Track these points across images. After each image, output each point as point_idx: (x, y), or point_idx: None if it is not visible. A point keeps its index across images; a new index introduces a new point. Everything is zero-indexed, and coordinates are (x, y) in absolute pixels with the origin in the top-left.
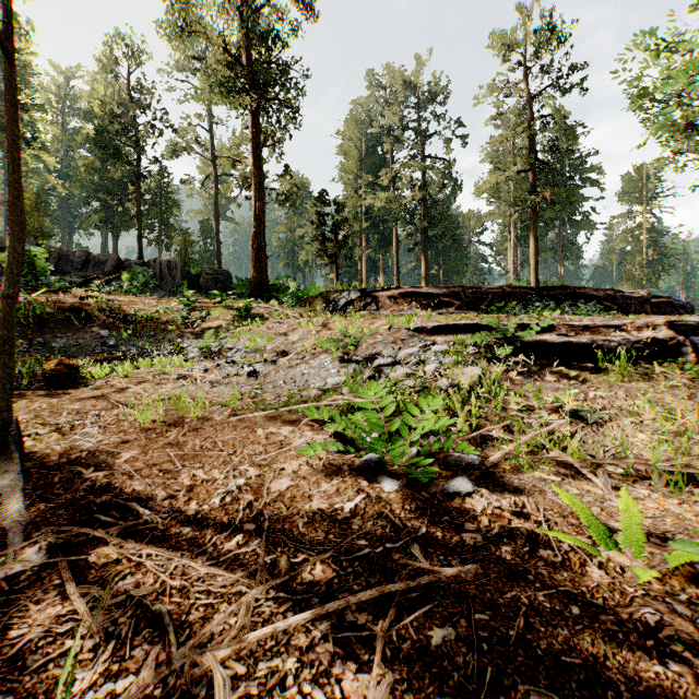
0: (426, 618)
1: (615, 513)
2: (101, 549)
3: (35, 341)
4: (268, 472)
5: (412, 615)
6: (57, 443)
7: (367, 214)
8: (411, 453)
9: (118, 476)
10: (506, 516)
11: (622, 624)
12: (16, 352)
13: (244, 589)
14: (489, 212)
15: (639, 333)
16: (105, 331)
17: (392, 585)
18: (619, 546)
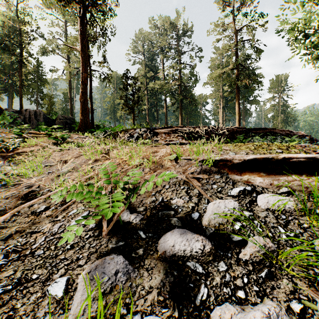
0: None
1: None
2: None
3: None
4: None
5: None
6: None
7: (151, 92)
8: None
9: None
10: None
11: None
12: None
13: None
14: (210, 94)
15: None
16: None
17: None
18: None
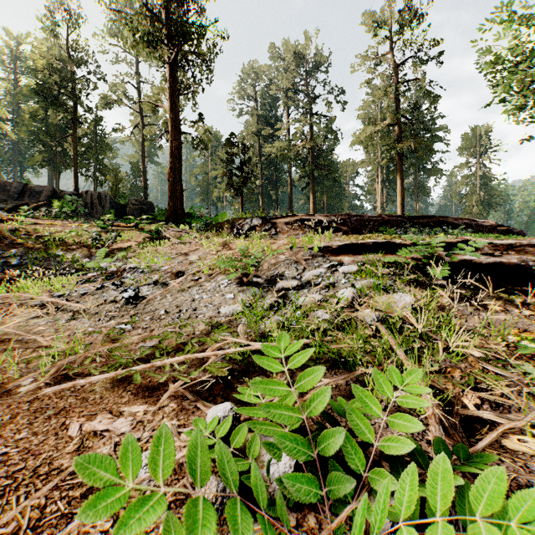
0: None
1: None
2: None
3: None
4: None
5: None
6: None
7: (267, 160)
8: None
9: None
10: None
11: None
12: None
13: None
14: (362, 160)
15: None
16: (12, 251)
17: None
18: None
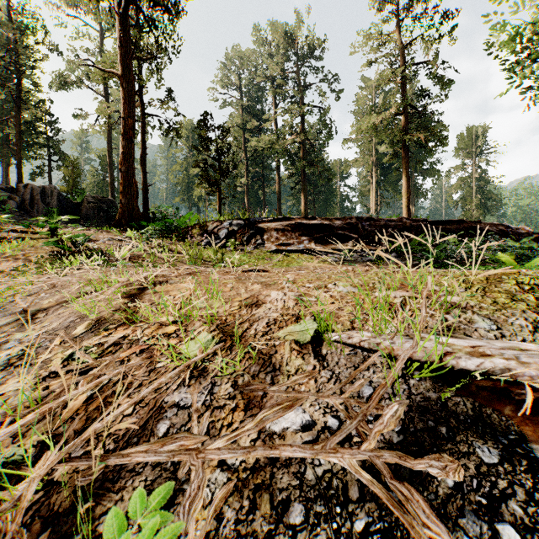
0: None
1: None
2: None
3: None
4: None
5: None
6: None
7: (253, 156)
8: None
9: None
10: None
11: None
12: None
13: None
14: (355, 159)
15: None
16: None
17: None
18: None
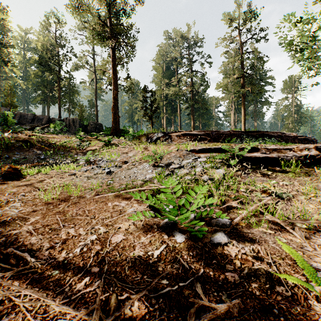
0: None
1: (311, 256)
2: None
3: (4, 156)
4: (111, 229)
5: None
6: None
7: (166, 97)
8: (191, 217)
9: (24, 233)
10: (250, 259)
11: None
12: None
13: None
14: (222, 97)
15: (301, 152)
16: (39, 151)
17: None
18: None
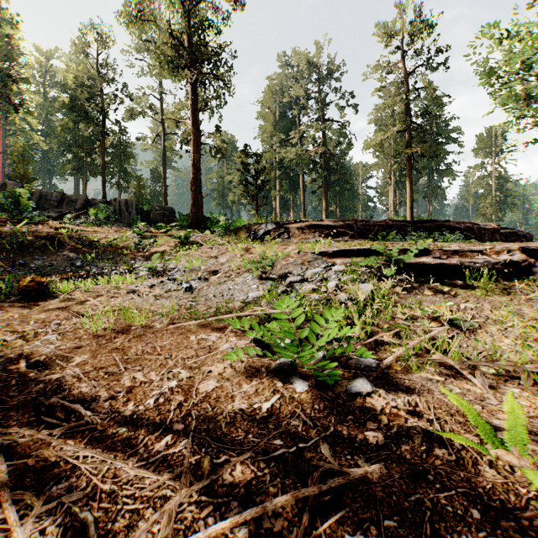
0: (338, 524)
1: (495, 411)
2: (40, 453)
3: (17, 262)
4: (197, 374)
5: (325, 522)
6: (20, 349)
7: (280, 164)
8: (318, 357)
9: (68, 379)
10: (402, 415)
11: (523, 530)
12: (2, 271)
13: (168, 493)
14: (375, 163)
15: (498, 256)
16: (73, 255)
17: (306, 490)
18: (504, 444)
